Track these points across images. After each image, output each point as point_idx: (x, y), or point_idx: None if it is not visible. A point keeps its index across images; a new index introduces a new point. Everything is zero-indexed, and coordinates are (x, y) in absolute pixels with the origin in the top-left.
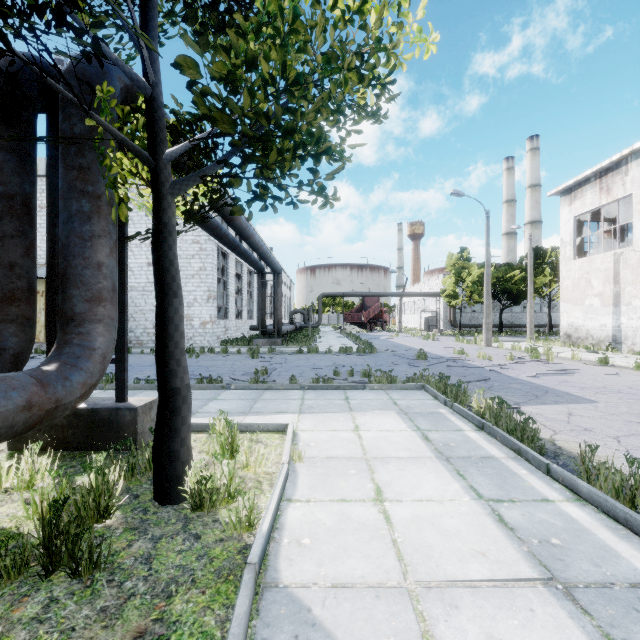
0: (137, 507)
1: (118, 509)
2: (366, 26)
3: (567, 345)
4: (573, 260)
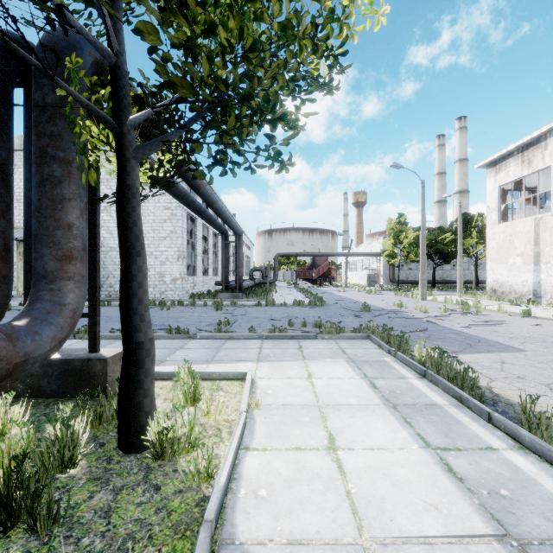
0: (102, 456)
1: (82, 459)
2: None
3: (493, 299)
4: (498, 224)
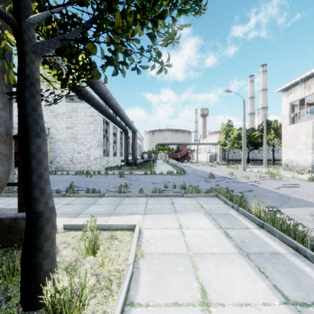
0: None
1: None
2: None
3: (286, 170)
4: (289, 125)
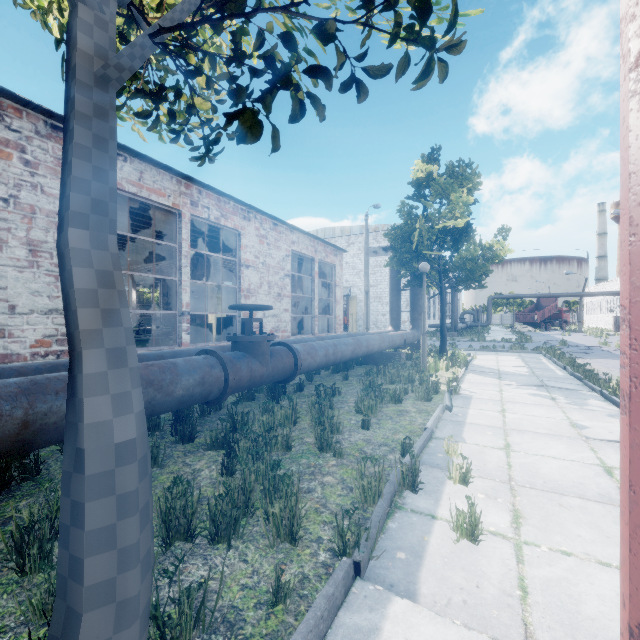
0: None
1: None
2: (493, 251)
3: None
4: None
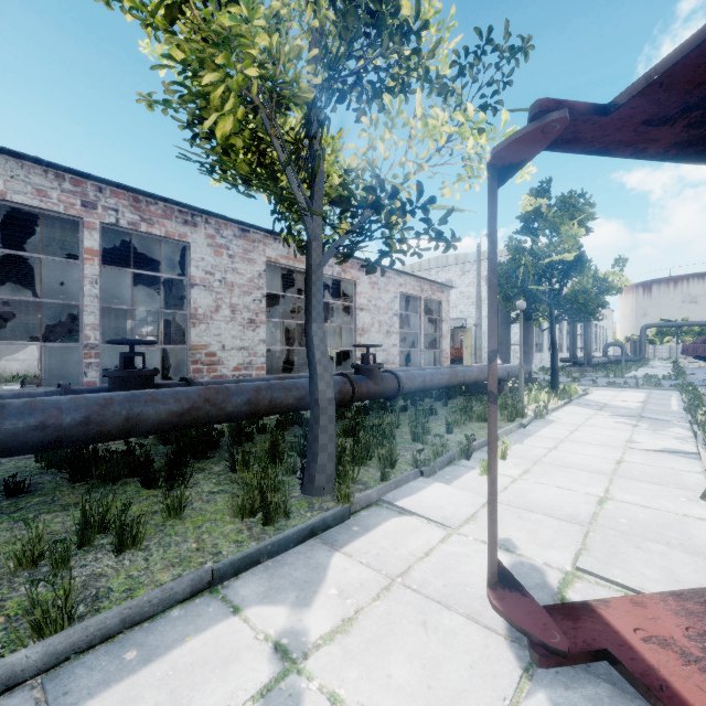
0: None
1: None
2: (608, 283)
3: None
4: None
